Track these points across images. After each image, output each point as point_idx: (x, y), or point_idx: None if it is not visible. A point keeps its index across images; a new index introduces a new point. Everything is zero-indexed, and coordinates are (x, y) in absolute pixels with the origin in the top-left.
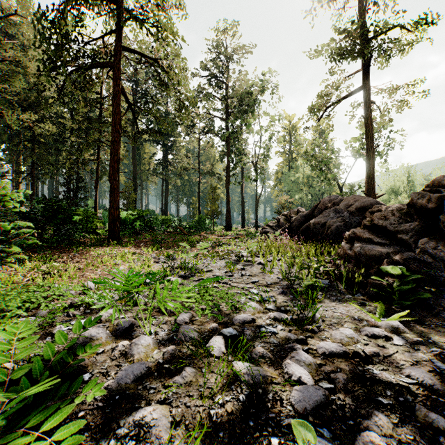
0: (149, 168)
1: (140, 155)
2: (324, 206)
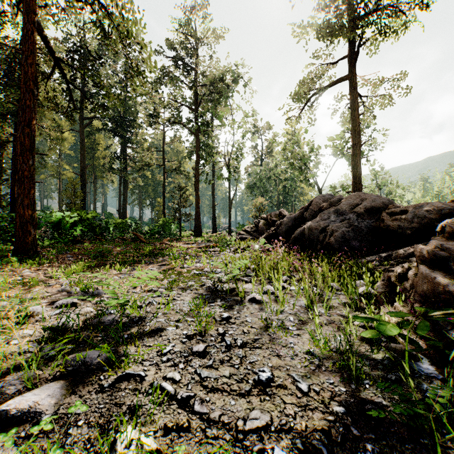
0: (104, 163)
1: (92, 147)
2: (317, 207)
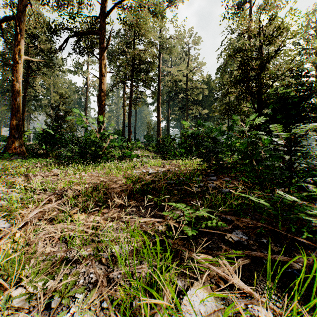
0: None
1: None
2: None
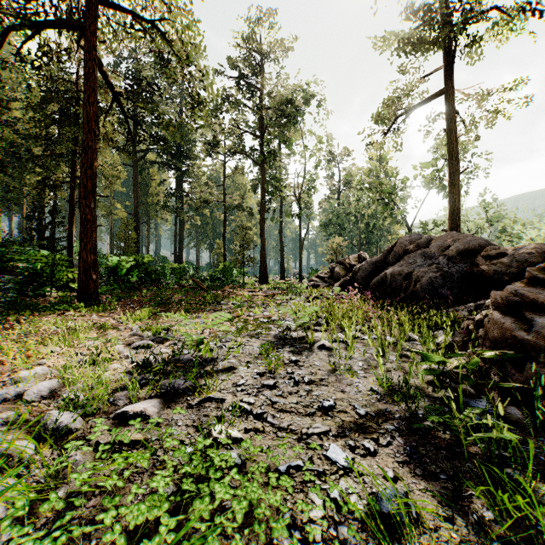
0: (158, 200)
1: (146, 183)
2: (402, 249)
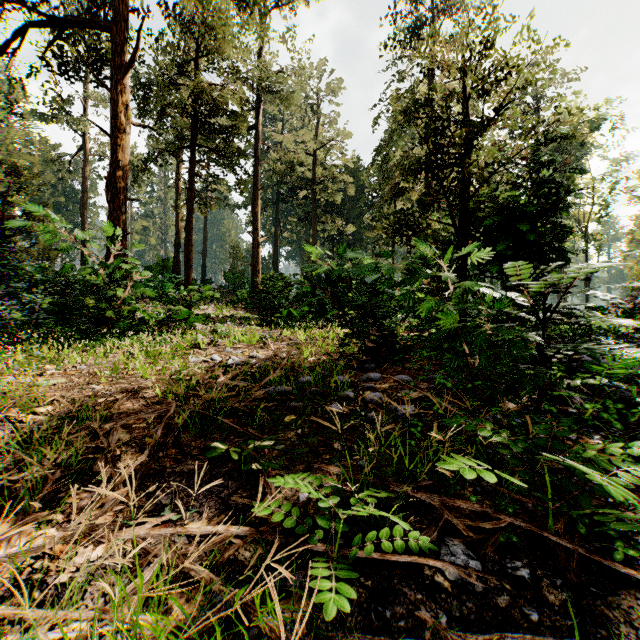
0: None
1: None
2: None
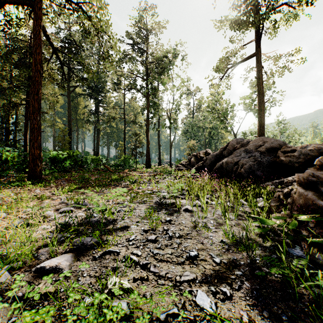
0: (83, 117)
1: (76, 106)
2: (232, 147)
